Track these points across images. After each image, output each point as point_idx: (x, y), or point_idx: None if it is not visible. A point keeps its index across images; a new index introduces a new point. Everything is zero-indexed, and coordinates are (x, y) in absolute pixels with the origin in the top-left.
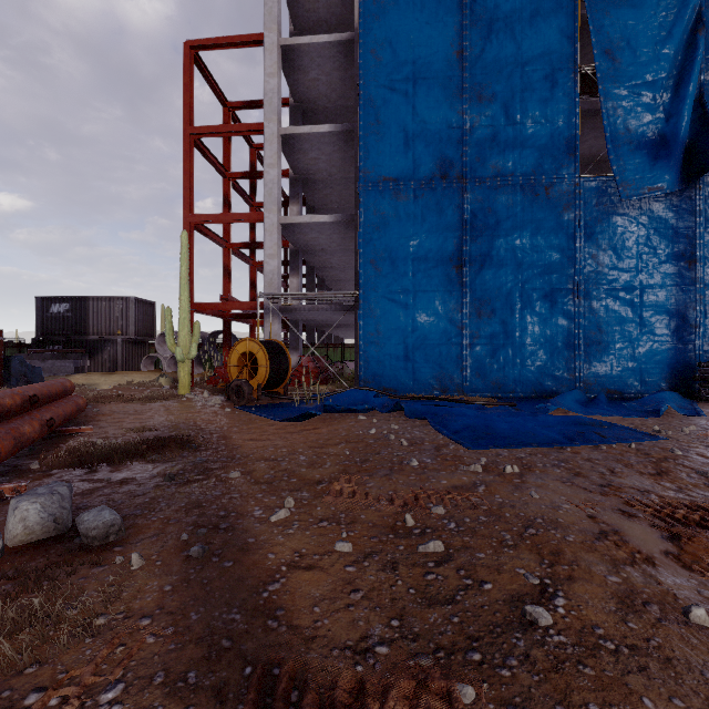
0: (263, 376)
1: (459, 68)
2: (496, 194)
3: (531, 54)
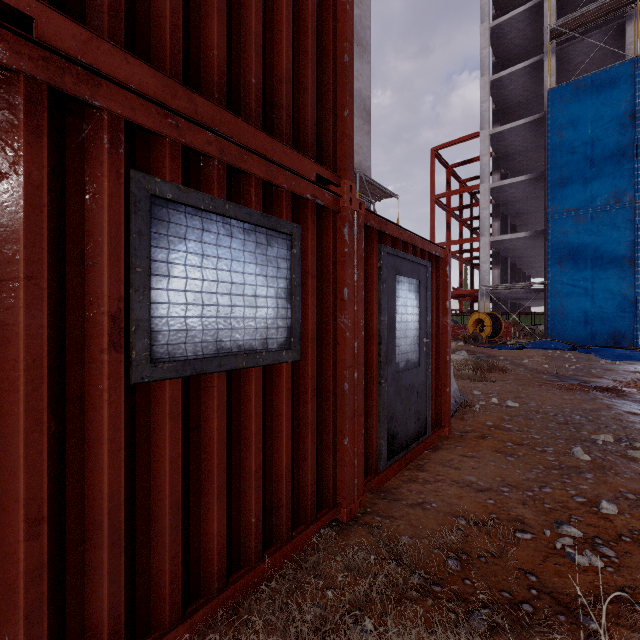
0: (488, 331)
1: (630, 126)
2: None
3: None
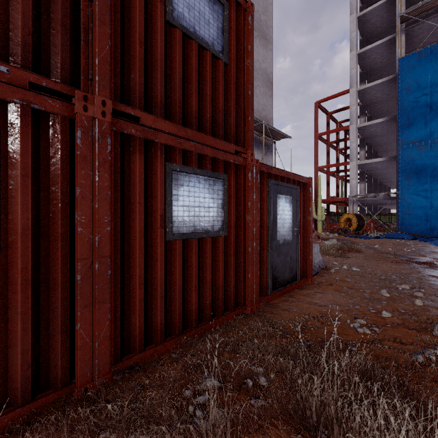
0: (354, 226)
1: None
2: None
3: None
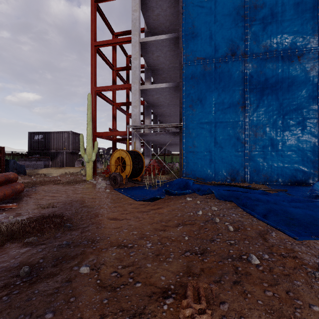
0: (128, 170)
1: None
2: (266, 62)
3: None
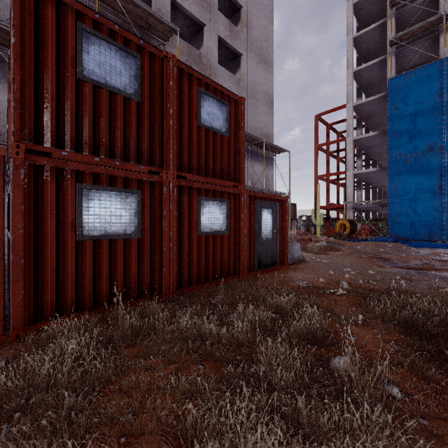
0: (348, 230)
1: (439, 102)
2: None
3: None
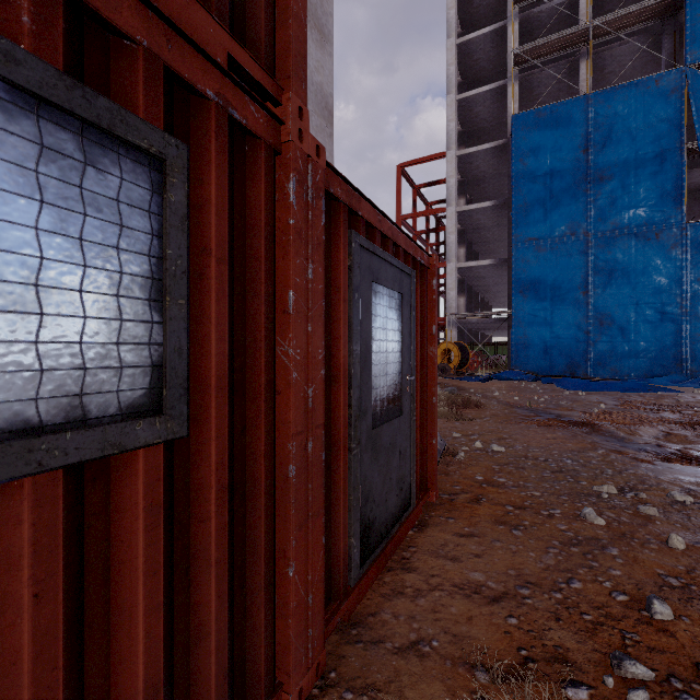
0: (456, 361)
1: (584, 161)
2: (614, 242)
3: (643, 143)
